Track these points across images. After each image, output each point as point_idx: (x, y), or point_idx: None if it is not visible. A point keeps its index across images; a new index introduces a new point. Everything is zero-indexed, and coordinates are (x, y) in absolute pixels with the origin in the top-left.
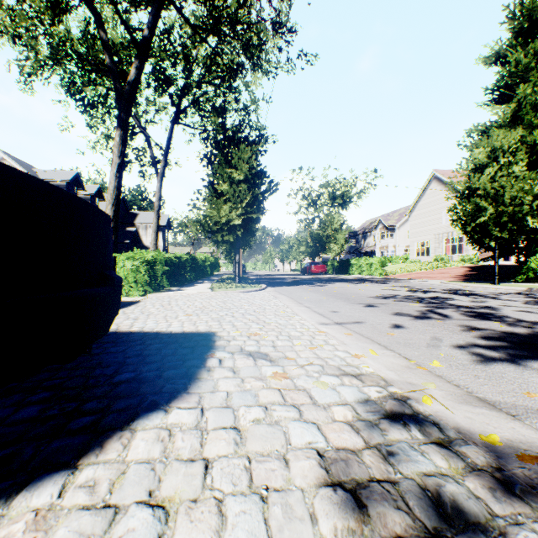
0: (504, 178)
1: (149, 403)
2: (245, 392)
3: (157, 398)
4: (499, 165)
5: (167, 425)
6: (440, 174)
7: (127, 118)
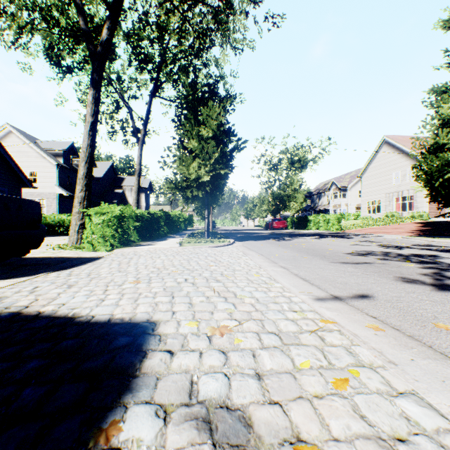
0: None
1: None
2: None
3: None
4: None
5: None
6: (391, 139)
7: (99, 78)
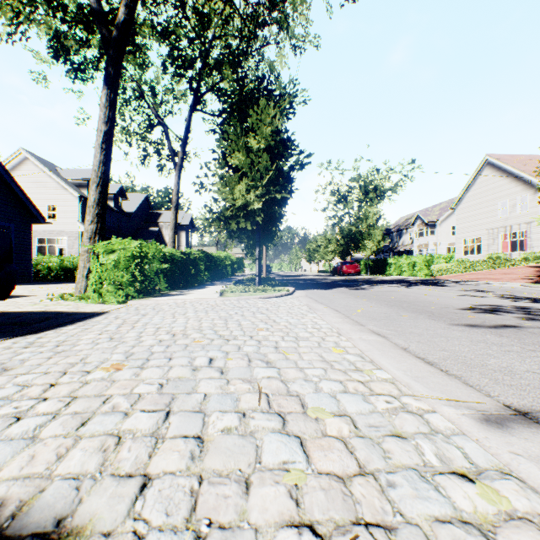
0: None
1: None
2: None
3: None
4: None
5: None
6: (496, 159)
7: (115, 73)
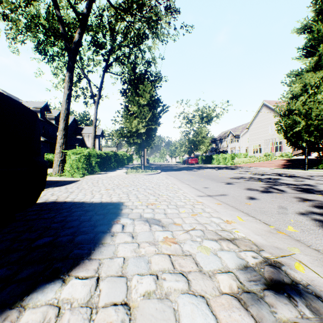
0: (312, 103)
1: (51, 271)
2: (139, 259)
3: (61, 266)
4: (308, 94)
5: (59, 301)
6: (268, 103)
7: (73, 65)
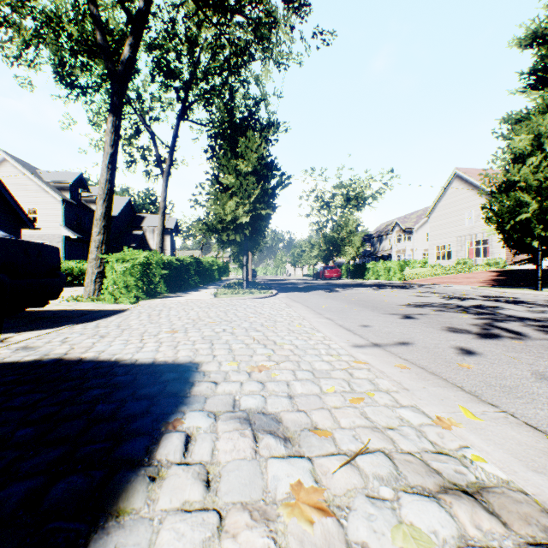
0: None
1: None
2: None
3: None
4: (545, 153)
5: None
6: (463, 172)
7: (120, 102)
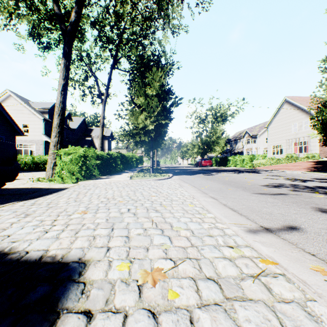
0: None
1: None
2: None
3: None
4: None
5: None
6: (290, 99)
7: (69, 50)
